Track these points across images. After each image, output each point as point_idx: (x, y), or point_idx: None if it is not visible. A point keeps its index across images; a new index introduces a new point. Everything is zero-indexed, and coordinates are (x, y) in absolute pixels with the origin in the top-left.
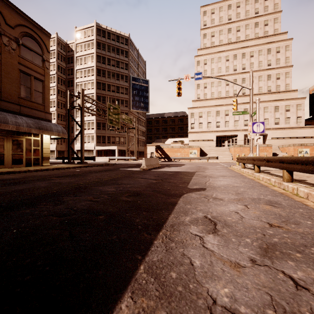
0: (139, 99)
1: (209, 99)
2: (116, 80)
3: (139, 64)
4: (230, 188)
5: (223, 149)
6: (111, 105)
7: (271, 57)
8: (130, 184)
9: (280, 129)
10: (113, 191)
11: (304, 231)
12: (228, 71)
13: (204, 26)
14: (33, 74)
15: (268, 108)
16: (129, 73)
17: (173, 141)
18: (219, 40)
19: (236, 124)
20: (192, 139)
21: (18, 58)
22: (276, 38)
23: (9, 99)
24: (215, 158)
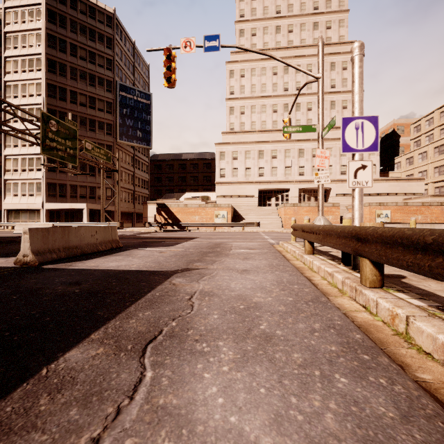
0: (134, 124)
1: (248, 131)
2: (88, 86)
3: (135, 66)
4: None
5: (268, 211)
6: (51, 118)
7: (335, 75)
8: None
9: None
10: None
11: None
12: (277, 91)
13: (241, 17)
14: None
15: (331, 150)
16: (115, 78)
17: (192, 196)
18: (262, 43)
19: (287, 172)
20: (221, 194)
21: None
22: (342, 48)
23: None
24: (255, 224)
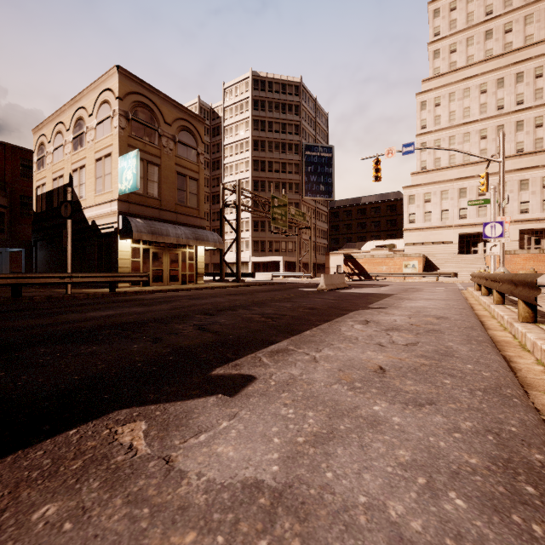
0: (317, 179)
1: (444, 168)
2: (280, 154)
3: (316, 121)
4: (417, 308)
5: (472, 259)
6: (275, 197)
7: None
8: (305, 302)
9: None
10: (290, 306)
11: (432, 327)
12: (486, 112)
13: (435, 36)
14: (188, 174)
15: None
16: (301, 140)
17: (375, 245)
18: (465, 57)
19: None
20: (410, 242)
21: (175, 159)
22: None
23: (167, 207)
24: (452, 274)
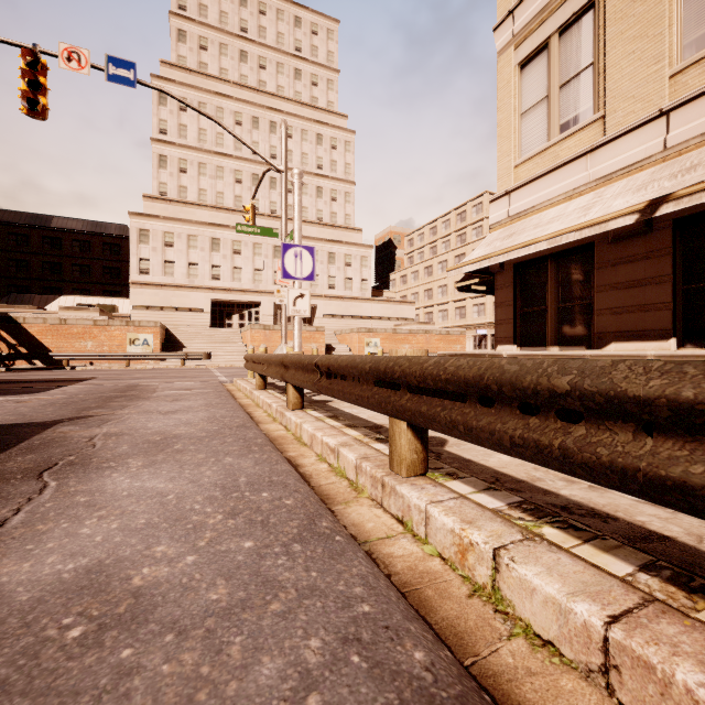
0: None
1: (193, 203)
2: None
3: None
4: None
5: (228, 335)
6: None
7: (322, 153)
8: None
9: (338, 298)
10: None
11: None
12: (241, 151)
13: (180, 8)
14: None
15: (318, 254)
16: None
17: (78, 303)
18: (219, 67)
19: (257, 277)
20: (142, 303)
21: None
22: (331, 118)
23: None
24: (204, 356)
